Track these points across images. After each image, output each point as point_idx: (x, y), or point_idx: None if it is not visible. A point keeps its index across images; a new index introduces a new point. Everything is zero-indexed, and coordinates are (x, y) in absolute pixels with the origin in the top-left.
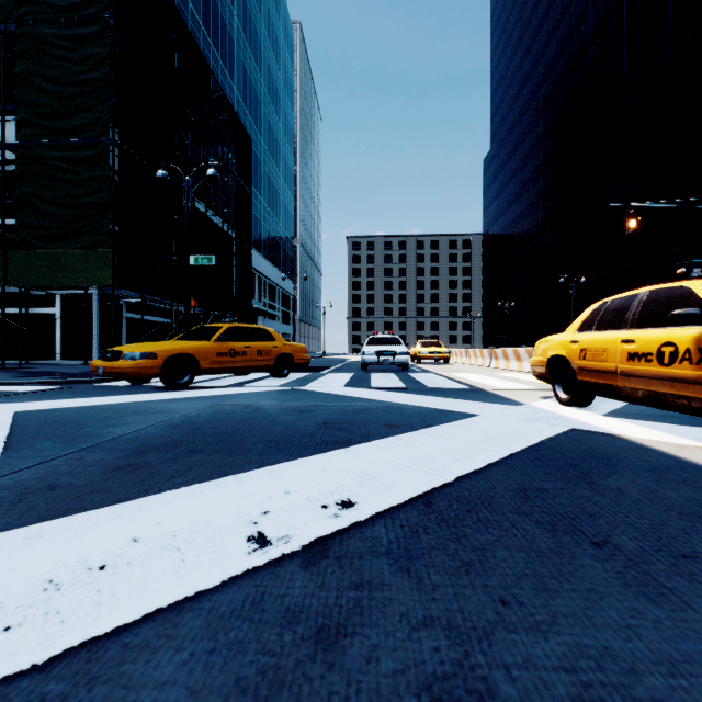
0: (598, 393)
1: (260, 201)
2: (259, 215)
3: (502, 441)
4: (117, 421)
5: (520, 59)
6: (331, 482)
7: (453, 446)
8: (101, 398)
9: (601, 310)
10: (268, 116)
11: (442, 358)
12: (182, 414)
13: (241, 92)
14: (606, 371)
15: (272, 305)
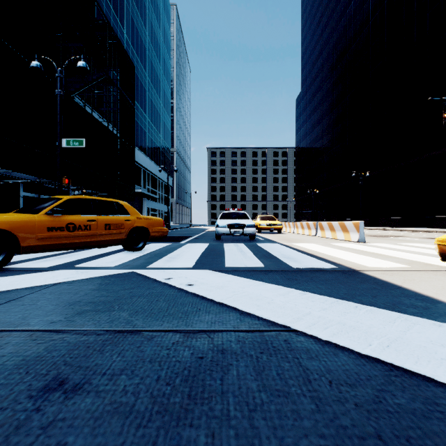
0: None
1: (145, 117)
2: (144, 127)
3: None
4: None
5: (321, 31)
6: None
7: None
8: None
9: None
10: (151, 58)
11: (277, 228)
12: None
13: (130, 37)
14: None
15: (154, 191)
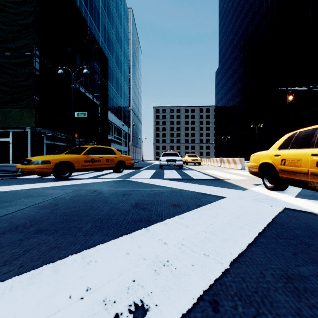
0: (293, 184)
1: (112, 89)
2: (112, 95)
3: (248, 219)
4: (10, 203)
5: (232, 26)
6: (130, 271)
7: (218, 225)
8: (15, 186)
9: (293, 137)
10: (116, 50)
11: (198, 162)
12: (54, 197)
13: (103, 37)
14: (300, 172)
15: (118, 137)
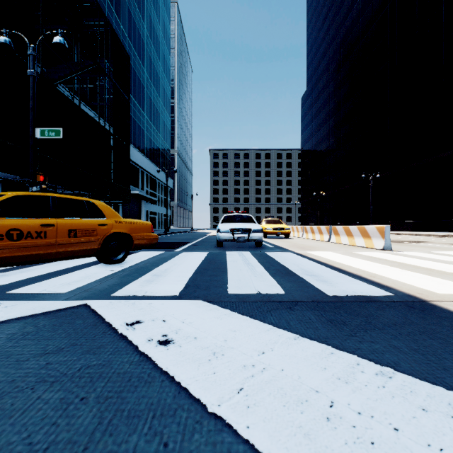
0: None
1: (143, 115)
2: (142, 125)
3: None
4: None
5: (327, 27)
6: None
7: None
8: None
9: None
10: (149, 54)
11: (284, 233)
12: None
13: (126, 29)
14: None
15: (153, 193)
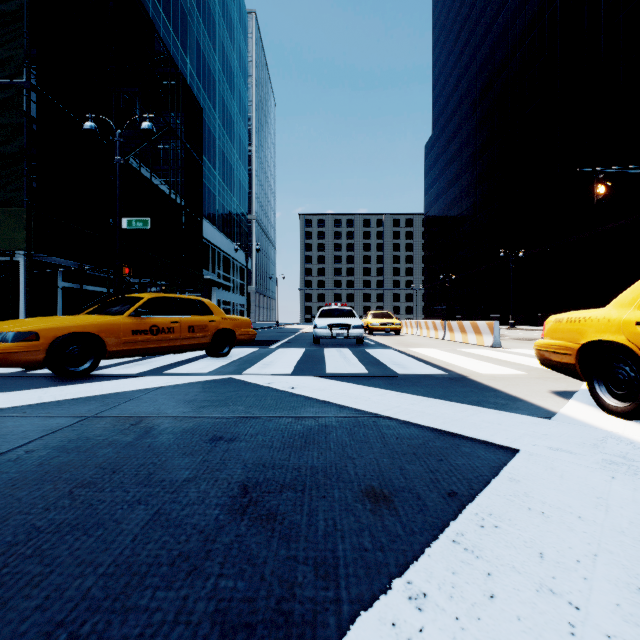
0: None
1: (214, 175)
2: (213, 188)
3: None
4: None
5: (459, 51)
6: None
7: None
8: None
9: None
10: (222, 93)
11: (394, 329)
12: None
13: (194, 66)
14: None
15: (226, 276)
